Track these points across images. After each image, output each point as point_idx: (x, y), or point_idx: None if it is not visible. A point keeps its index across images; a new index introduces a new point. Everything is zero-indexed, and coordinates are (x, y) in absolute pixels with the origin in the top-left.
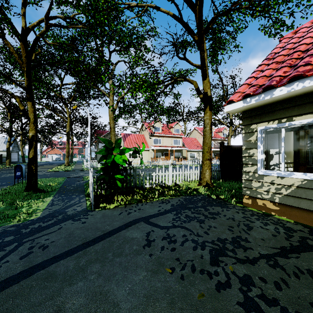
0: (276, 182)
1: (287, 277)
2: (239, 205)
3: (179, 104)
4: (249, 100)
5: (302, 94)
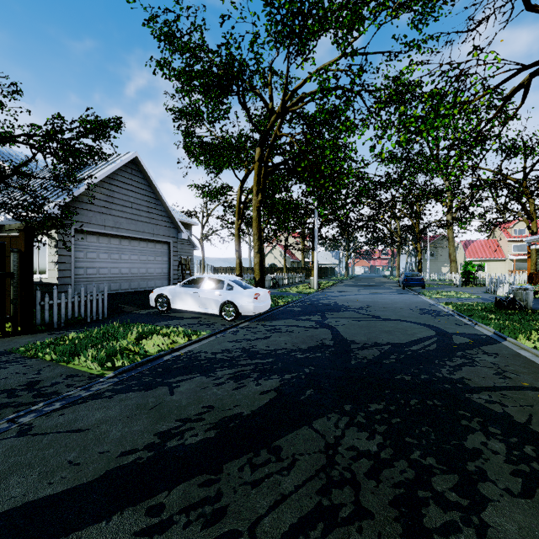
0: None
1: None
2: None
3: None
4: (532, 247)
5: None
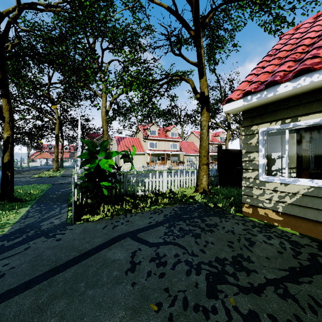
0: (279, 189)
1: (302, 312)
2: (239, 214)
3: (176, 107)
4: (249, 99)
5: (309, 91)
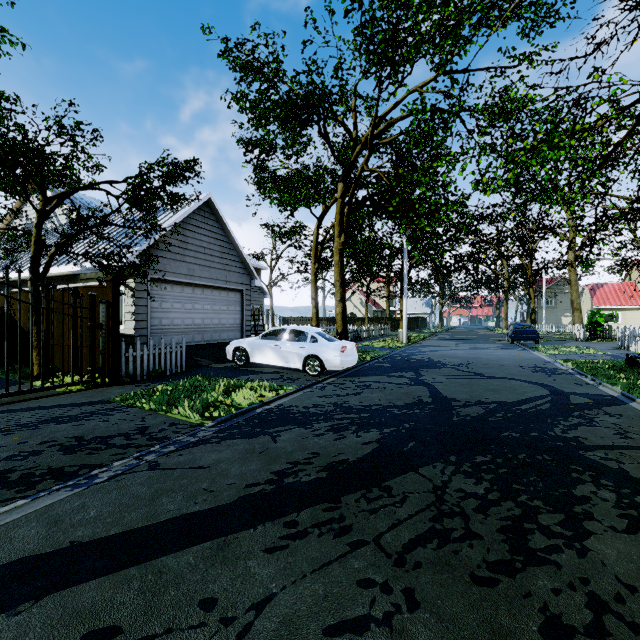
0: None
1: None
2: None
3: None
4: None
5: None
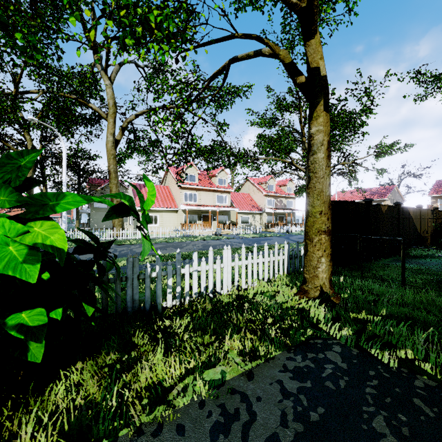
0: None
1: None
2: None
3: (224, 144)
4: None
5: None
